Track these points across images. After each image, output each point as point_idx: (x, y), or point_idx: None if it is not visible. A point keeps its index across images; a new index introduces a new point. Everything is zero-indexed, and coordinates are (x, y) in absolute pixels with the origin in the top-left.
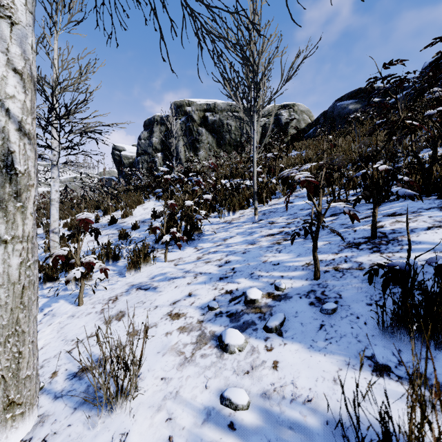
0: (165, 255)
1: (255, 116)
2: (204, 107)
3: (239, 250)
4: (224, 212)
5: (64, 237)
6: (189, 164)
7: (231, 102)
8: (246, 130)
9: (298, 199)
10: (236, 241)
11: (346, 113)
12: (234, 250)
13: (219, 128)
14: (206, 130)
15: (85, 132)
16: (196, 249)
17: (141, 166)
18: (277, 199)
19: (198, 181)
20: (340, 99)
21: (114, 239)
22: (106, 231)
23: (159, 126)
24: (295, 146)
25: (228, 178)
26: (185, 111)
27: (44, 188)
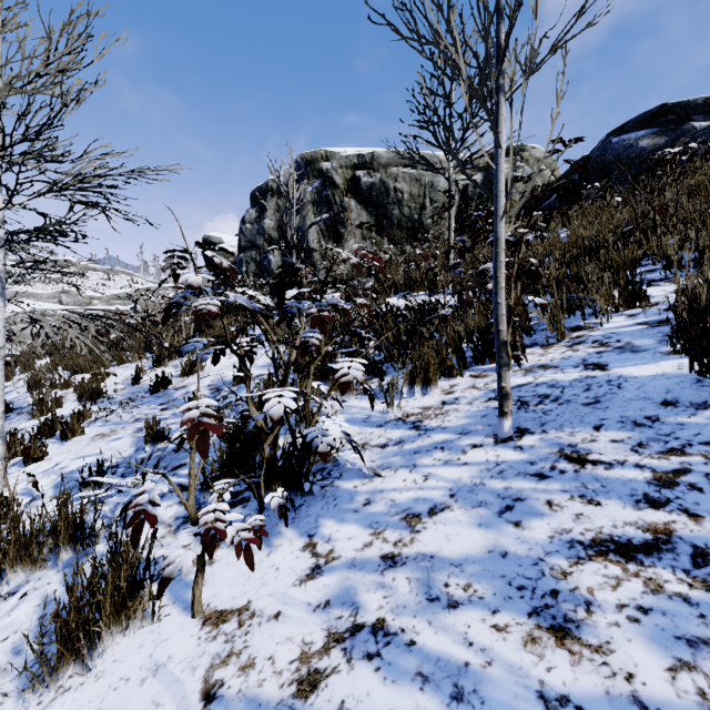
0: (193, 594)
1: (501, 103)
2: (354, 161)
3: (510, 698)
4: (401, 391)
5: (52, 424)
6: (326, 263)
7: (403, 149)
8: (431, 198)
9: (616, 357)
10: (459, 547)
11: (634, 156)
12: (475, 676)
13: (380, 198)
14: (356, 203)
15: (62, 188)
16: (310, 556)
17: (245, 269)
18: (539, 348)
19: (320, 315)
20: (617, 130)
21: (137, 442)
22: (141, 408)
23: (275, 198)
24: (566, 214)
25: (401, 290)
26: (320, 170)
27: (99, 307)
